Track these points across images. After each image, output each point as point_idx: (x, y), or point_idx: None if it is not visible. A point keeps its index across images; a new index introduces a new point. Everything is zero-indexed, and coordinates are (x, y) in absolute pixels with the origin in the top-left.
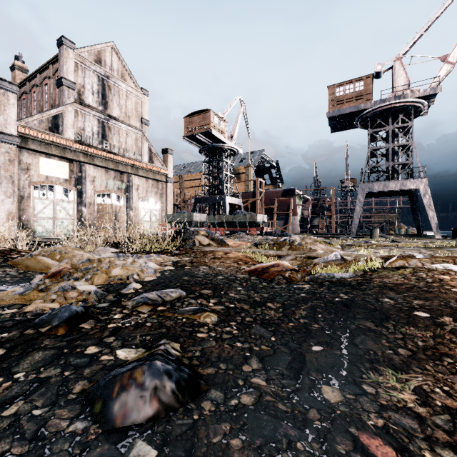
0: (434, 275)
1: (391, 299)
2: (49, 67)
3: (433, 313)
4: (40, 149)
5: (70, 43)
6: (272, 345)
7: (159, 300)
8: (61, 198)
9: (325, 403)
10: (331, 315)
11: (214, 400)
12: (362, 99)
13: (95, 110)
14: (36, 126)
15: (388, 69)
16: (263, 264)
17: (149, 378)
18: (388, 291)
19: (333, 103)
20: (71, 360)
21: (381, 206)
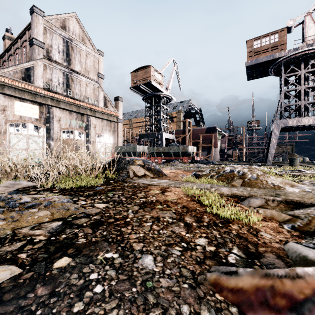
0: None
1: None
2: (26, 32)
3: None
4: (14, 94)
5: (40, 12)
6: None
7: None
8: (32, 133)
9: None
10: None
11: None
12: (277, 49)
13: (60, 65)
14: (11, 75)
15: (298, 24)
16: (282, 275)
17: None
18: None
19: (251, 54)
20: None
21: (281, 140)
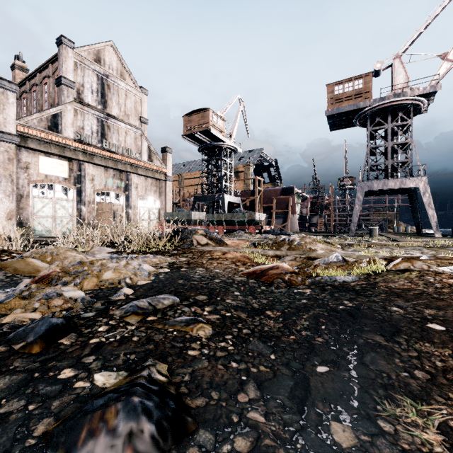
0: (442, 280)
1: (400, 308)
2: (49, 66)
3: (448, 326)
4: (39, 148)
5: (69, 43)
6: (271, 366)
7: (150, 308)
8: (60, 196)
9: (335, 448)
10: (336, 327)
11: (202, 445)
12: (361, 97)
13: (94, 109)
14: (36, 124)
15: (388, 67)
16: (261, 266)
17: (123, 420)
18: (395, 298)
19: (332, 102)
20: (40, 388)
21: (380, 204)
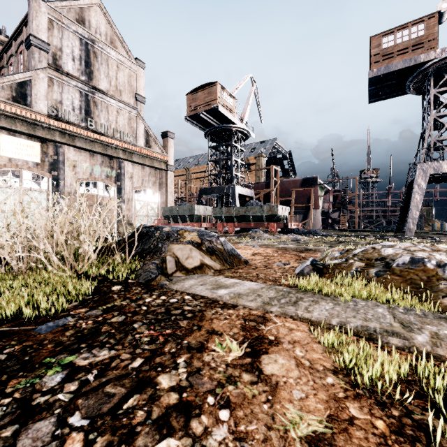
0: None
1: None
2: (22, 29)
3: None
4: None
5: None
6: None
7: None
8: (30, 186)
9: None
10: None
11: None
12: (422, 48)
13: (76, 79)
14: None
15: None
16: None
17: None
18: None
19: (377, 59)
20: None
21: None
